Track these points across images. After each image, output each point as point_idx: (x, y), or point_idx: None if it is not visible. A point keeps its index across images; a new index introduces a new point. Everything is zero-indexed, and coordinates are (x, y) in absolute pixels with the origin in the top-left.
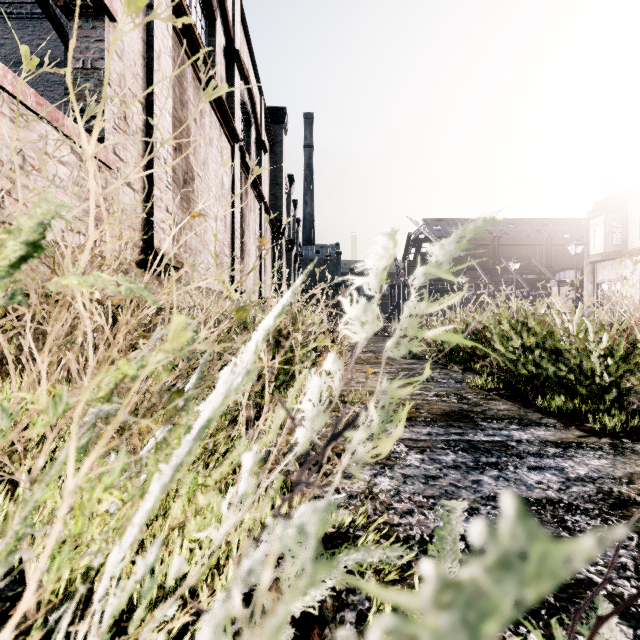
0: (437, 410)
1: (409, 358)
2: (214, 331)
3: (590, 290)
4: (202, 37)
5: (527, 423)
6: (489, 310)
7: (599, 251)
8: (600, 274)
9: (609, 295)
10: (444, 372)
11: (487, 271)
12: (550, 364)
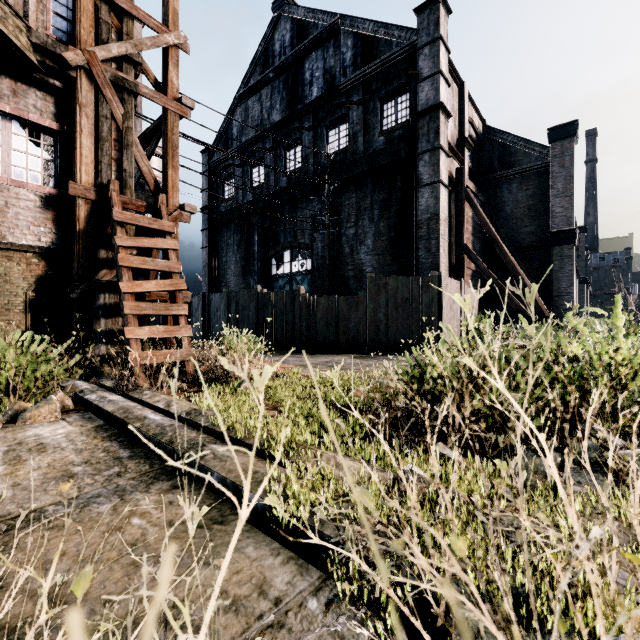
0: None
1: None
2: None
3: None
4: None
5: None
6: None
7: None
8: None
9: None
10: None
11: None
12: None
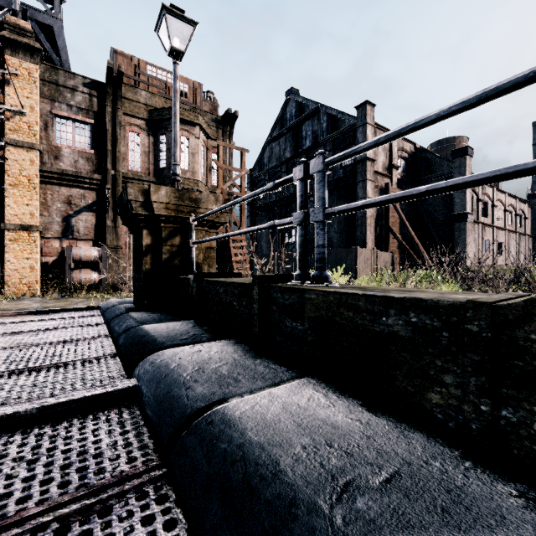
0: None
1: None
2: (513, 273)
3: None
4: (509, 218)
5: None
6: None
7: None
8: None
9: None
10: None
11: None
12: None
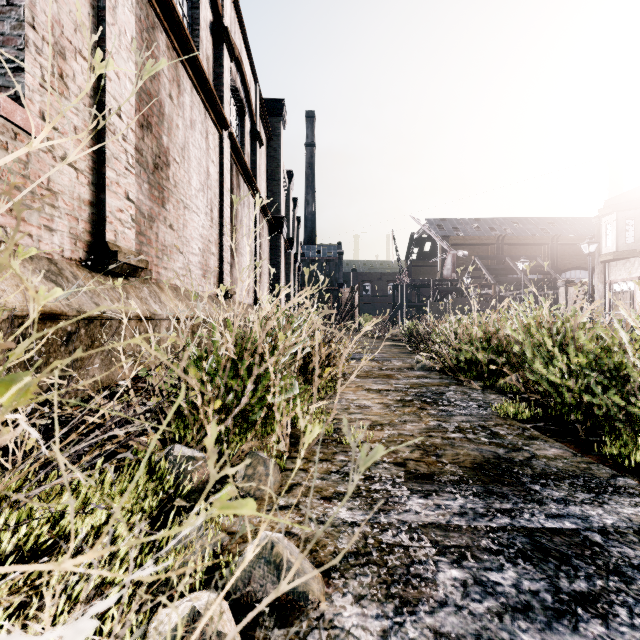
0: (465, 458)
1: (417, 369)
2: (192, 341)
3: (601, 290)
4: (184, 8)
5: (599, 487)
6: (516, 318)
7: (611, 250)
8: (612, 274)
9: (621, 296)
10: (461, 390)
11: (492, 271)
12: (606, 391)
